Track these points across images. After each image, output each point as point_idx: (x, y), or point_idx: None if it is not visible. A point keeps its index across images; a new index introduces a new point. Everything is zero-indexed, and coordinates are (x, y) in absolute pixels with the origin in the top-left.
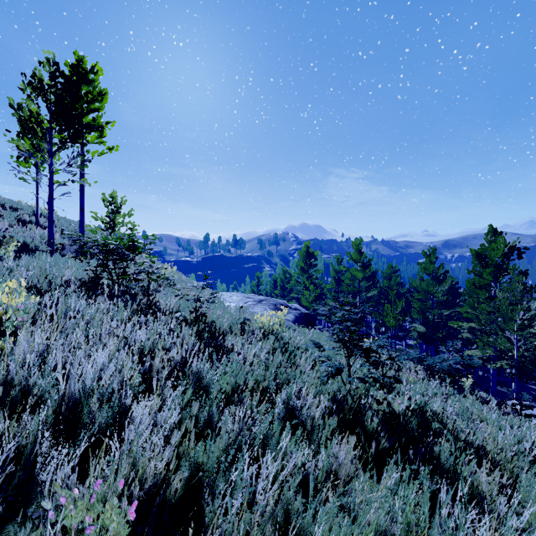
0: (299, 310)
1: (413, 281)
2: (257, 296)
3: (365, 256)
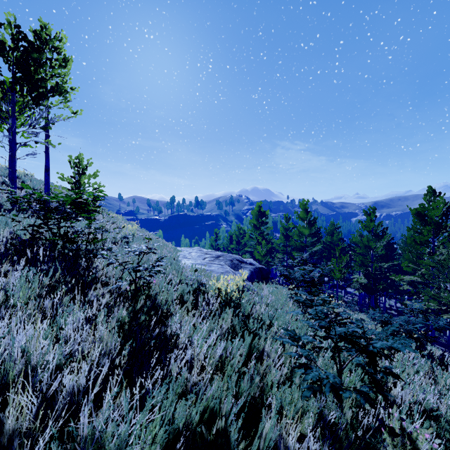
0: (253, 264)
1: (354, 237)
2: (215, 251)
3: (311, 215)
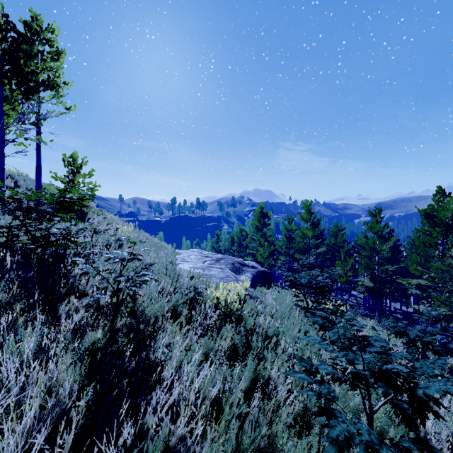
0: (256, 267)
1: (359, 239)
2: (215, 254)
3: (314, 216)
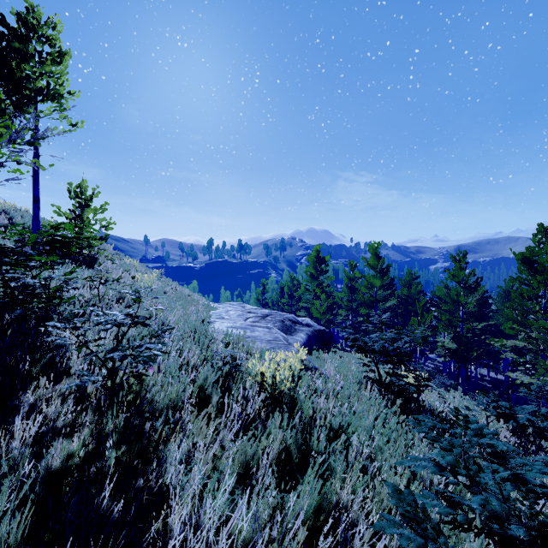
0: (311, 326)
1: (439, 290)
2: (261, 309)
3: (383, 261)
